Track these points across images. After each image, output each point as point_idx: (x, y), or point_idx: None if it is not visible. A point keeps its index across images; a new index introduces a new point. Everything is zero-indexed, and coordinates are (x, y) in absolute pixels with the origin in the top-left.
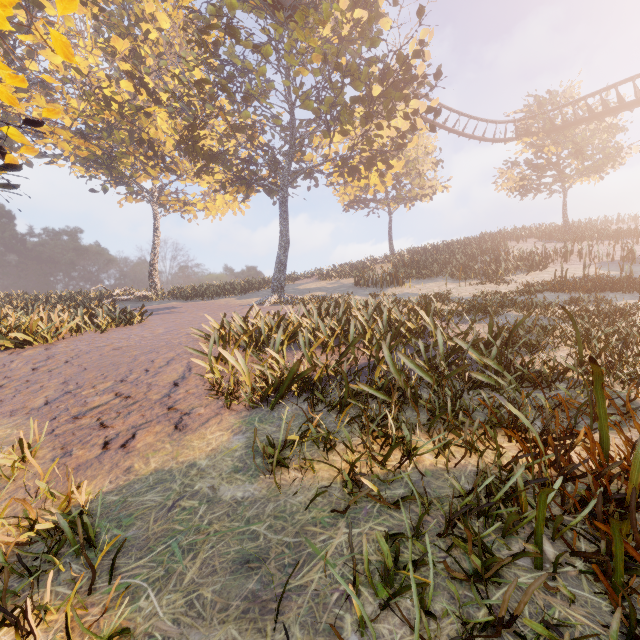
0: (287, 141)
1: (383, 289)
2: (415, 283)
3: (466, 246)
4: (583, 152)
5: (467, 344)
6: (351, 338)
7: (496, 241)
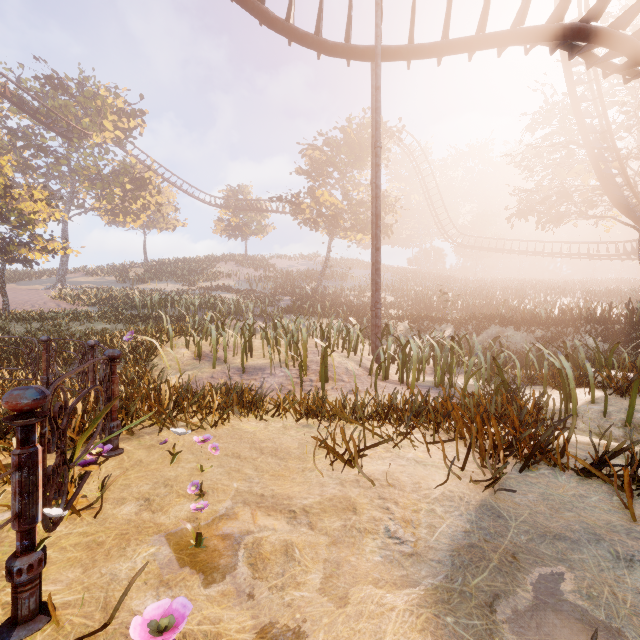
0: (68, 192)
1: (134, 285)
2: (155, 283)
3: (196, 263)
4: (248, 225)
5: (142, 297)
6: (114, 296)
7: (212, 262)
